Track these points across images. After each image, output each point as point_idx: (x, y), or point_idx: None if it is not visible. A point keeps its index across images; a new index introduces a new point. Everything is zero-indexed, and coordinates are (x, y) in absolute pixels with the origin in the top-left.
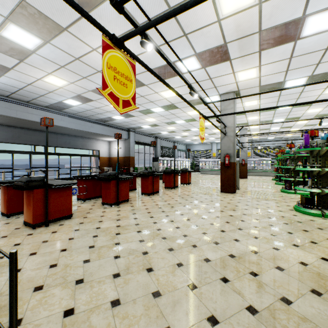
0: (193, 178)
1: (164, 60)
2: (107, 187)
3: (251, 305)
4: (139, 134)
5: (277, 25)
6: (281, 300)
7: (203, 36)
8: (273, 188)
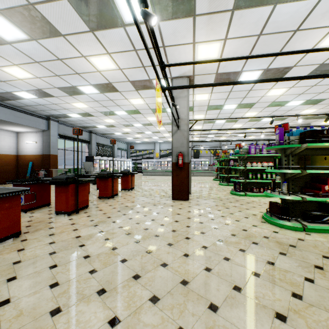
0: (136, 180)
1: None
2: None
3: None
4: (66, 125)
5: None
6: None
7: None
8: (222, 190)
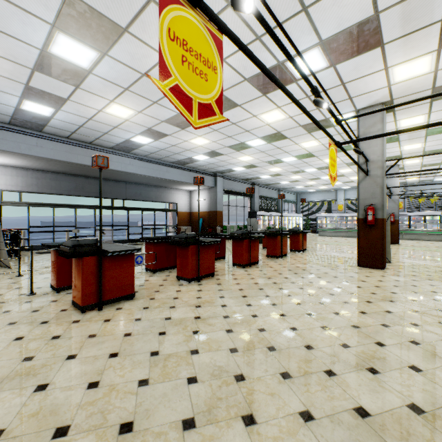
0: (308, 241)
1: (273, 39)
2: (183, 255)
3: None
4: (229, 179)
5: None
6: None
7: (336, 6)
8: None
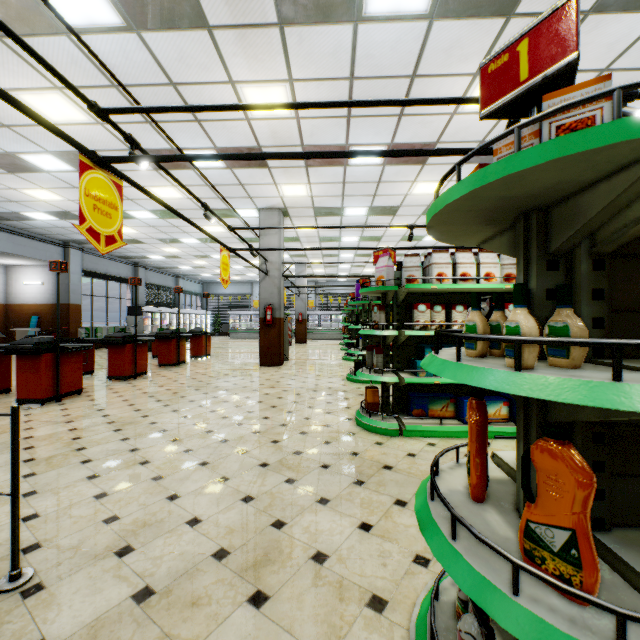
0: (216, 346)
1: (165, 172)
2: (32, 368)
3: (265, 462)
4: (94, 254)
5: (321, 145)
6: (294, 453)
7: (227, 130)
8: (335, 356)
